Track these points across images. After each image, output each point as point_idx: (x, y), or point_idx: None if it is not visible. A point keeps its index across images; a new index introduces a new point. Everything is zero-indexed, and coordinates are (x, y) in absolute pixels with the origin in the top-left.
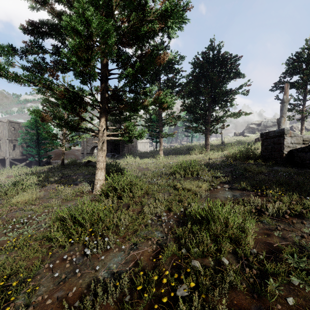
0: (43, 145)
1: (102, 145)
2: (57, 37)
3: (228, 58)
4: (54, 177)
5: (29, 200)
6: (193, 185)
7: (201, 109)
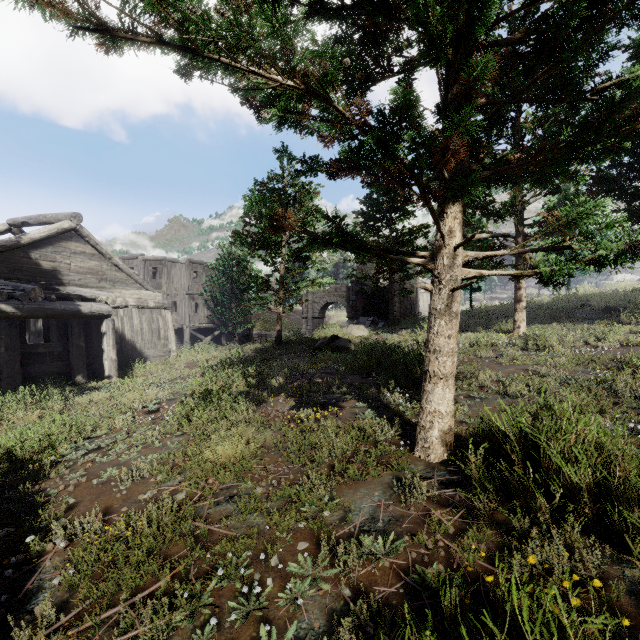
0: (241, 302)
1: (449, 298)
2: None
3: None
4: (273, 375)
5: (244, 460)
6: None
7: None
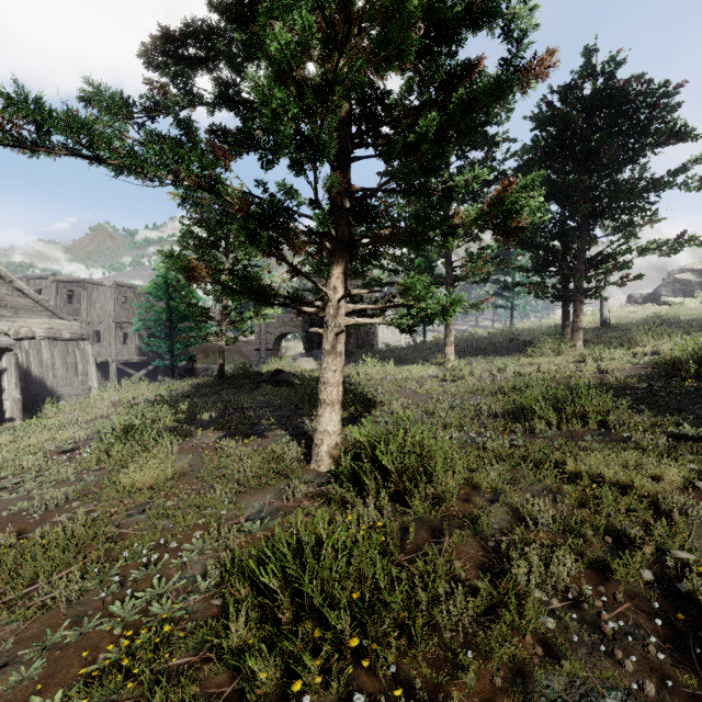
0: (181, 332)
1: (334, 340)
2: (227, 54)
3: (641, 92)
4: (206, 410)
5: (160, 482)
6: (629, 468)
7: (555, 237)
